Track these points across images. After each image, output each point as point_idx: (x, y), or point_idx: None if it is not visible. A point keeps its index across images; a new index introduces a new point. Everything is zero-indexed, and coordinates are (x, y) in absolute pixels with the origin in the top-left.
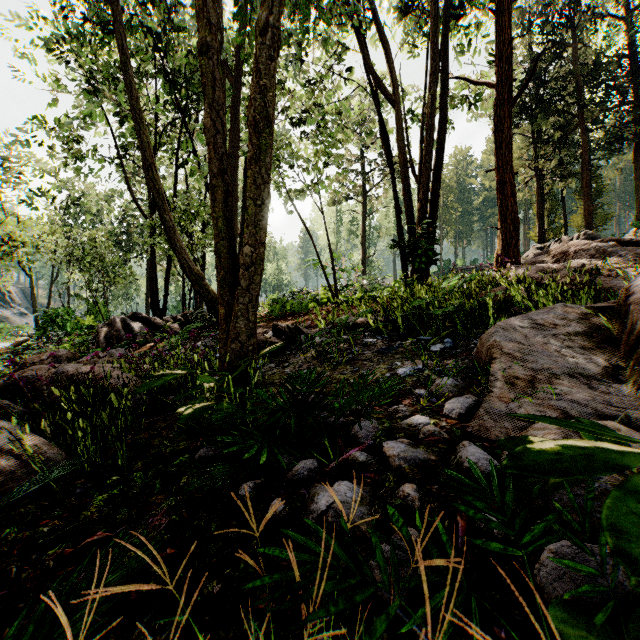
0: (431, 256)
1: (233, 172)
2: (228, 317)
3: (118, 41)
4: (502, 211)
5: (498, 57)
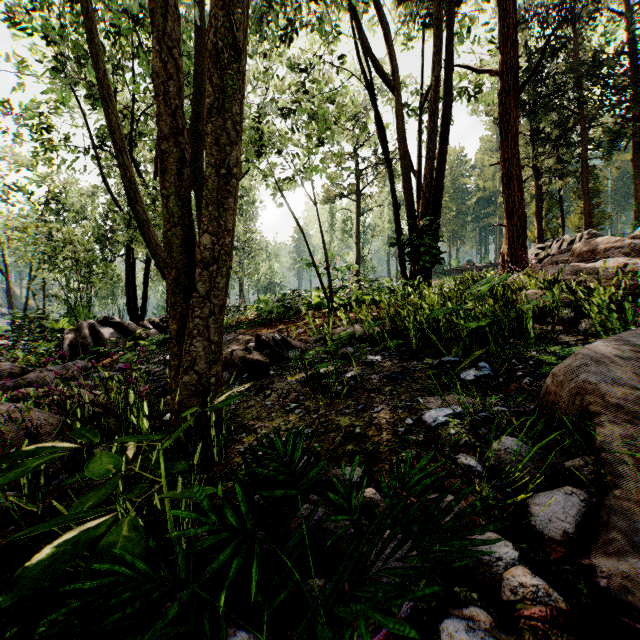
0: (436, 255)
1: None
2: (181, 335)
3: (82, 7)
4: (509, 207)
5: (504, 42)
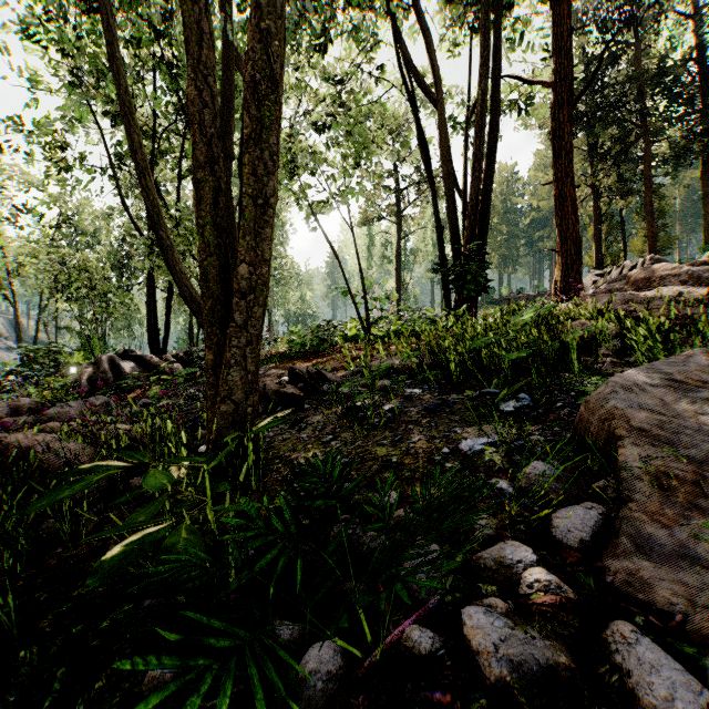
0: (482, 283)
1: None
2: (218, 365)
3: (102, 19)
4: (562, 231)
5: (557, 51)
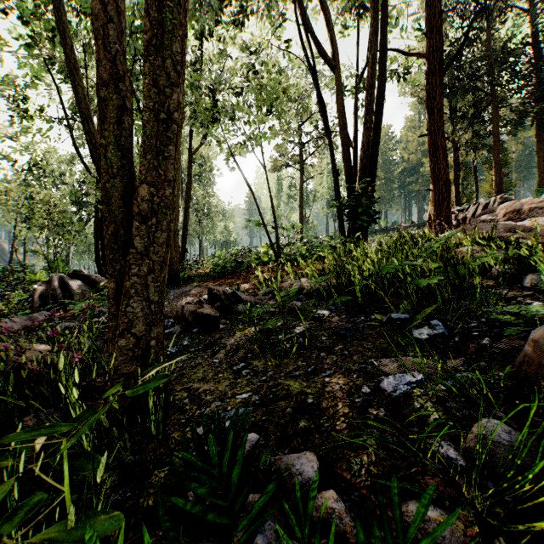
0: (373, 215)
1: None
2: (119, 295)
3: None
4: (435, 173)
5: (431, 28)
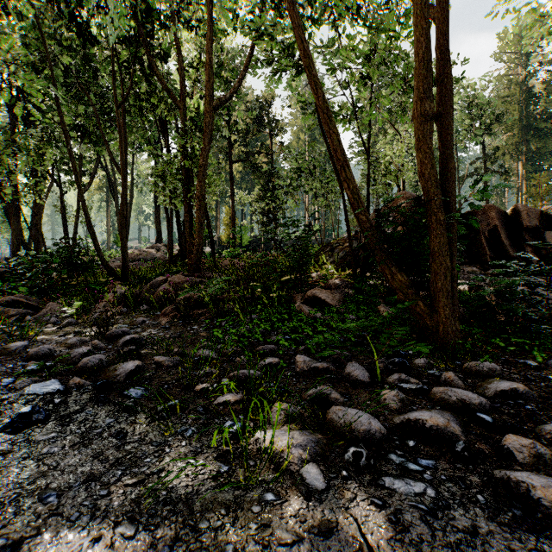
0: None
1: None
2: None
3: None
4: (156, 227)
5: None
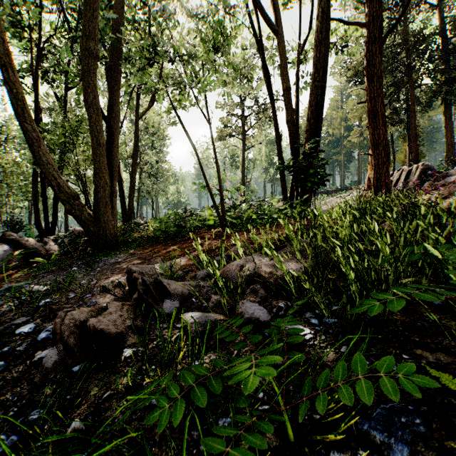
0: (323, 176)
1: (114, 85)
2: None
3: None
4: (374, 138)
5: None
